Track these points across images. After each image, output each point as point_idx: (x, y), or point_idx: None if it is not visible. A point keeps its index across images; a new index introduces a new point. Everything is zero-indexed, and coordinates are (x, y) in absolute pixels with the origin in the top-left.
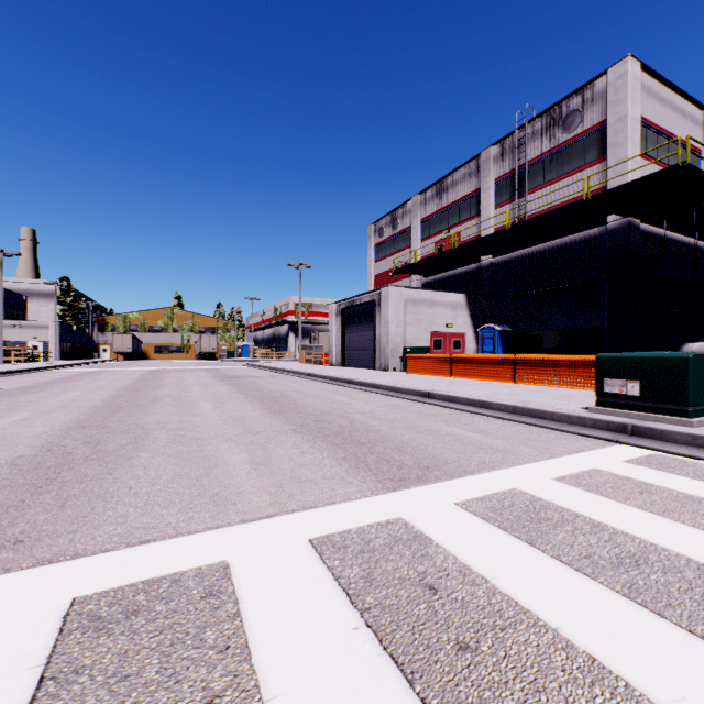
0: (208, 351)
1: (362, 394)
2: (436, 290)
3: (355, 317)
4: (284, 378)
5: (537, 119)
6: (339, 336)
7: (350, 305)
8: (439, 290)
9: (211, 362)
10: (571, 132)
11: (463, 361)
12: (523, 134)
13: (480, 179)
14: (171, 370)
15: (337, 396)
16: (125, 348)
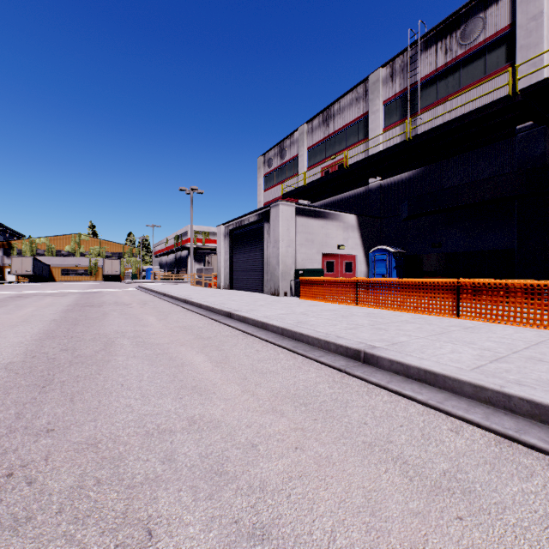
0: (111, 273)
1: (241, 344)
2: (328, 209)
3: (243, 238)
4: (153, 307)
5: (431, 33)
6: (227, 258)
7: (238, 225)
8: (331, 209)
9: (110, 284)
10: (471, 41)
11: (374, 286)
12: (415, 52)
13: (368, 103)
14: (42, 294)
15: (194, 353)
16: (25, 270)
